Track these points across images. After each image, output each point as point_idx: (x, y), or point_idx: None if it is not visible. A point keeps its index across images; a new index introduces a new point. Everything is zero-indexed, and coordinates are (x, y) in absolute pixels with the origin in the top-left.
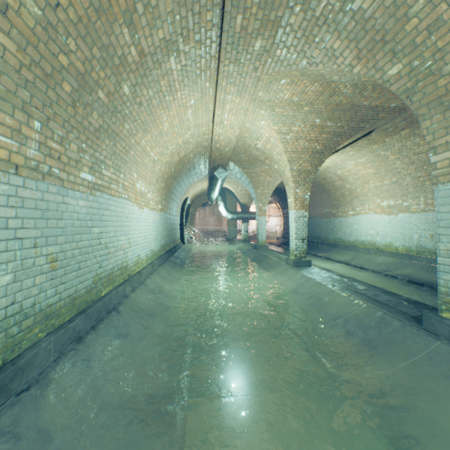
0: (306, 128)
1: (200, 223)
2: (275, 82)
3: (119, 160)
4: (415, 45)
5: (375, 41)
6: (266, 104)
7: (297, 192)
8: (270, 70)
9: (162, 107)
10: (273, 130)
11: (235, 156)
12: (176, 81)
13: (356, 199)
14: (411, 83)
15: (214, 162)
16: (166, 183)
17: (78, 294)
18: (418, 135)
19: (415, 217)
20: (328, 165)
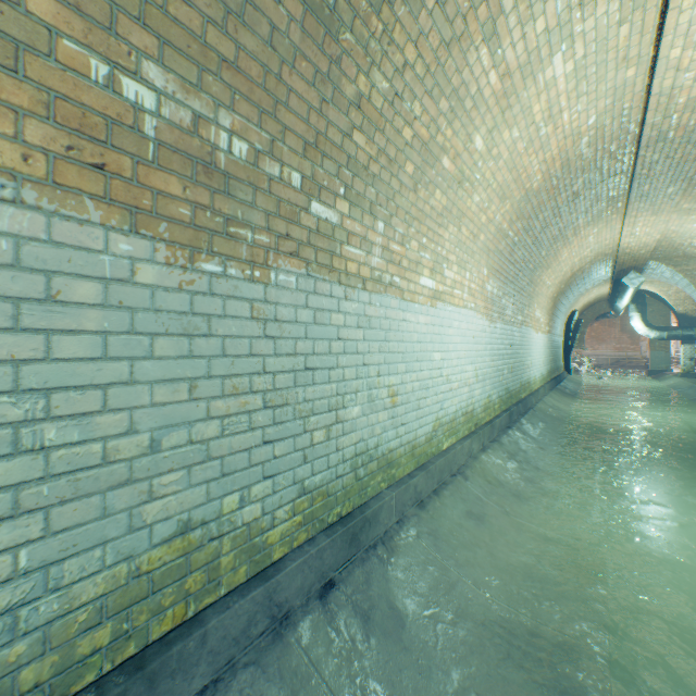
0: None
1: (592, 346)
2: None
3: (529, 299)
4: None
5: None
6: None
7: None
8: (691, 194)
9: (564, 247)
10: None
11: (658, 254)
12: (580, 228)
13: None
14: None
15: (620, 265)
16: (553, 302)
17: (516, 391)
18: None
19: None
20: None
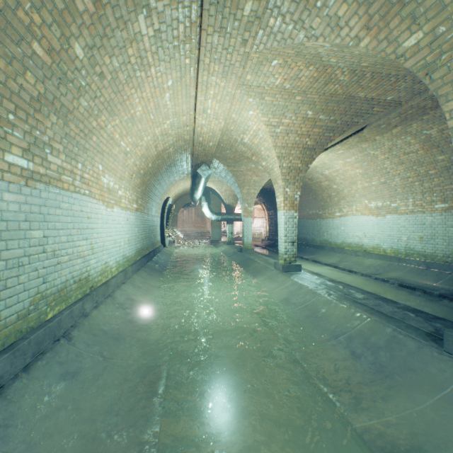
0: (297, 121)
1: (183, 225)
2: (266, 63)
3: (74, 145)
4: (443, 5)
5: (391, 3)
6: (255, 90)
7: (286, 191)
8: (261, 46)
9: (133, 85)
10: (261, 122)
11: (220, 152)
12: (148, 52)
13: (343, 200)
14: (433, 56)
15: (196, 158)
16: (142, 180)
17: (2, 324)
18: (410, 133)
19: (404, 219)
20: (315, 165)
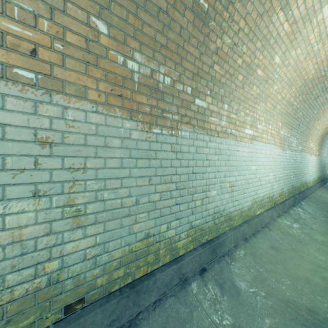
0: None
1: None
2: None
3: (306, 137)
4: None
5: None
6: None
7: None
8: None
9: None
10: None
11: None
12: None
13: None
14: None
15: None
16: (321, 138)
17: (297, 187)
18: None
19: None
20: None
